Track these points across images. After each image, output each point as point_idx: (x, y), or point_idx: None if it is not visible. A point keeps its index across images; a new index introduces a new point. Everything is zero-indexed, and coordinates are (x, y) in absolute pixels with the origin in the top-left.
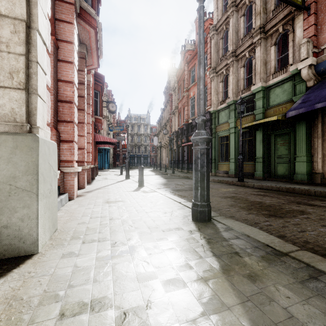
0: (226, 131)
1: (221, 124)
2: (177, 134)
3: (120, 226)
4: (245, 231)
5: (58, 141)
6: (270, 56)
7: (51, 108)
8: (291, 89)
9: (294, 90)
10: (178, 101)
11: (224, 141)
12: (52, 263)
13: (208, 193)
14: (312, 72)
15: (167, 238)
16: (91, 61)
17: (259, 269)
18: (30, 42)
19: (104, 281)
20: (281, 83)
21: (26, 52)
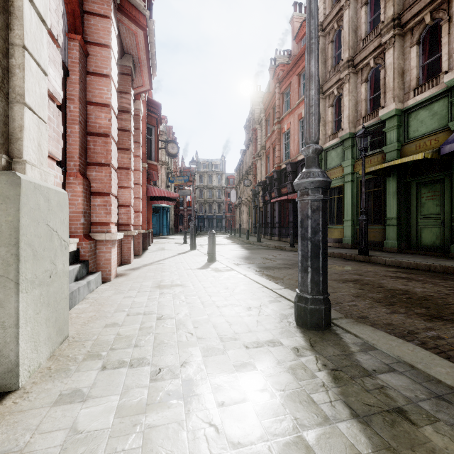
0: (338, 179)
1: (330, 168)
2: (264, 185)
3: (172, 334)
4: (403, 355)
5: (87, 194)
6: (410, 62)
7: (76, 143)
8: (446, 111)
9: (451, 113)
10: (266, 138)
11: (336, 194)
12: (32, 418)
13: (324, 279)
14: None
15: (254, 364)
16: (140, 80)
17: None
18: (12, 11)
19: None
20: (429, 102)
21: (1, 27)
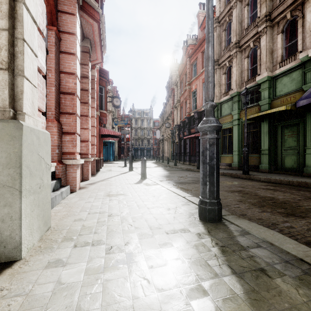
0: (229, 123)
1: (224, 116)
2: (179, 127)
3: (118, 225)
4: (267, 237)
5: (60, 133)
6: (277, 45)
7: (53, 99)
8: (300, 78)
9: (304, 79)
10: (180, 95)
11: (227, 133)
12: (32, 276)
13: (217, 189)
14: None
15: (171, 243)
16: (95, 56)
17: (301, 302)
18: (16, 17)
19: (89, 310)
20: (289, 71)
21: (9, 27)
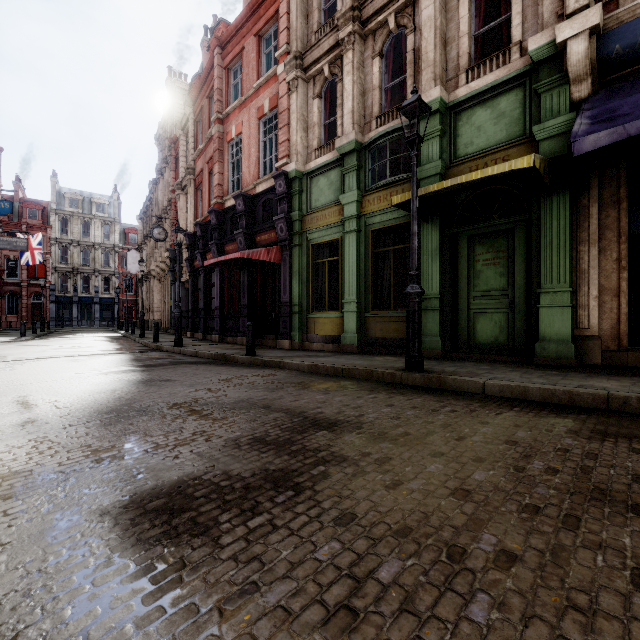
0: (332, 227)
1: (317, 208)
2: (192, 240)
3: None
4: None
5: None
6: (458, 26)
7: None
8: (520, 111)
9: (530, 114)
10: (195, 153)
11: (326, 256)
12: None
13: None
14: (591, 56)
15: None
16: None
17: None
18: None
19: None
20: (493, 93)
21: None
